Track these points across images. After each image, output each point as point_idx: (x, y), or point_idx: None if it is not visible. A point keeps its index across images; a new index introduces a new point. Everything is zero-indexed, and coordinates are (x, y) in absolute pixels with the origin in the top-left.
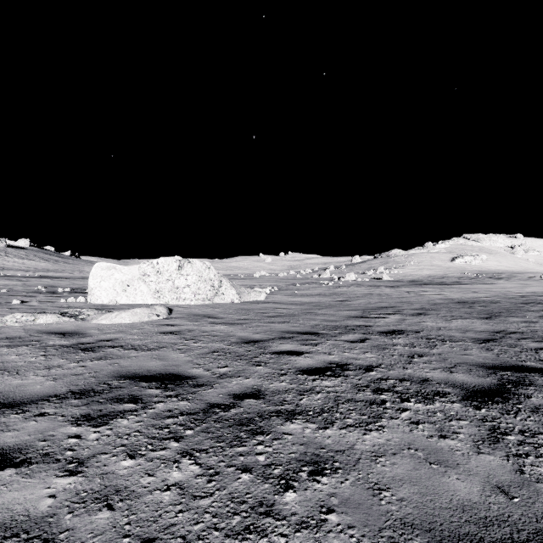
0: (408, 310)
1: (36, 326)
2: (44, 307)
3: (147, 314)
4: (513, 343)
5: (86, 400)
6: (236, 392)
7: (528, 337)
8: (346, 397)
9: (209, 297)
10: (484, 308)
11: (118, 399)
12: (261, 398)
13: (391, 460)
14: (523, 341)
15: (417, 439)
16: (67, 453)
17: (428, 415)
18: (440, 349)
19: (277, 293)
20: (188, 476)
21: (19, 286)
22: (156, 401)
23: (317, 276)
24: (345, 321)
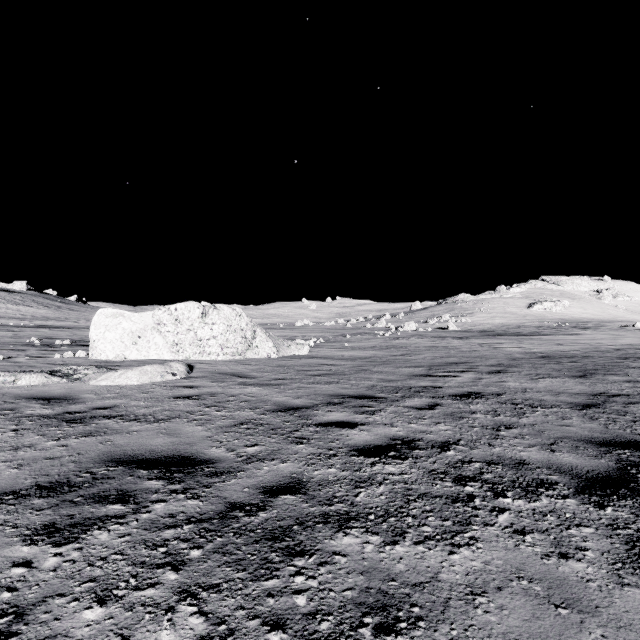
0: (483, 367)
1: (16, 389)
2: (32, 364)
3: (160, 373)
4: (621, 409)
5: (56, 498)
6: (267, 484)
7: (636, 401)
8: (419, 490)
9: (241, 351)
10: (575, 364)
11: (101, 496)
12: (302, 493)
13: (496, 600)
14: (632, 406)
15: (527, 560)
16: (2, 596)
17: (536, 518)
18: (532, 419)
19: (323, 346)
20: (185, 639)
21: (8, 337)
22: (154, 500)
23: (371, 325)
24: (408, 381)
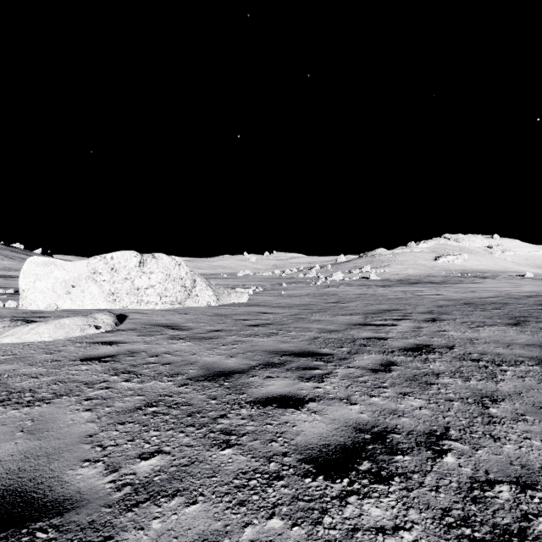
0: (417, 315)
1: None
2: None
3: (80, 326)
4: None
5: None
6: None
7: None
8: None
9: (180, 299)
10: (501, 311)
11: None
12: None
13: None
14: None
15: None
16: None
17: None
18: (510, 383)
19: (261, 294)
20: None
21: None
22: None
23: (303, 275)
24: (349, 332)
